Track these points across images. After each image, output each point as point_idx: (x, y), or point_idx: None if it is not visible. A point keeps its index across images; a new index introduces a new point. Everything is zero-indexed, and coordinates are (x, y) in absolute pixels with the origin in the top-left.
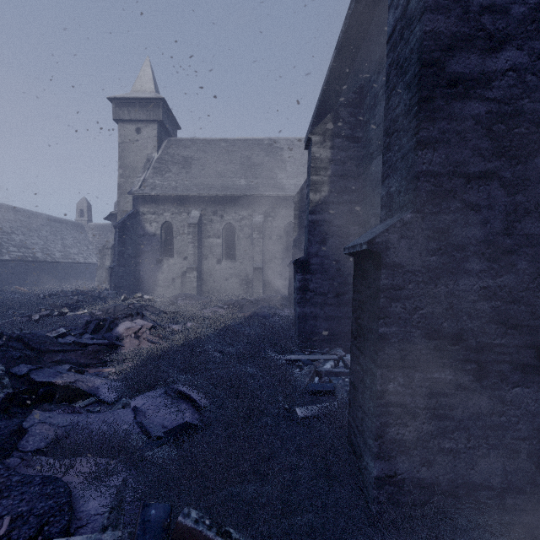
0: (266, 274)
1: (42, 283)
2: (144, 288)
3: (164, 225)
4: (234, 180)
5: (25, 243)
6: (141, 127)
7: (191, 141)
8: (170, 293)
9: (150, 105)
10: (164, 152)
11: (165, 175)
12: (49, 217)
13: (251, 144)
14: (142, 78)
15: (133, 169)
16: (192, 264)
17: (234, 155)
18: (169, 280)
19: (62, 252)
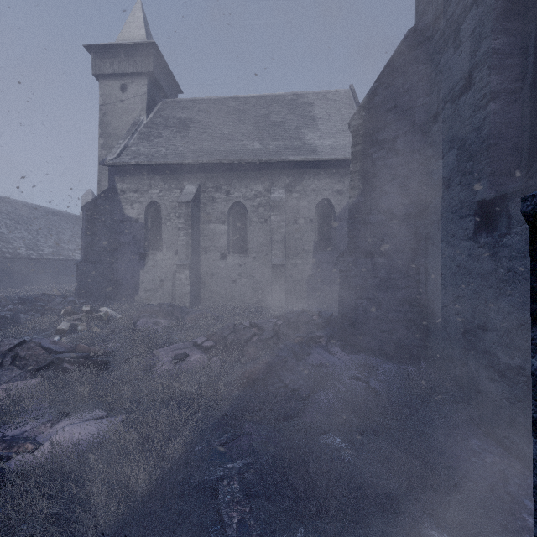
0: (289, 274)
1: (25, 284)
2: (123, 292)
3: (151, 207)
4: (244, 144)
5: (7, 237)
6: (127, 84)
7: (192, 101)
8: (157, 299)
9: (138, 53)
10: (157, 115)
11: (154, 141)
12: (47, 209)
13: (270, 101)
14: (130, 25)
15: (117, 137)
16: (184, 260)
17: (246, 114)
18: (155, 282)
19: (53, 248)
